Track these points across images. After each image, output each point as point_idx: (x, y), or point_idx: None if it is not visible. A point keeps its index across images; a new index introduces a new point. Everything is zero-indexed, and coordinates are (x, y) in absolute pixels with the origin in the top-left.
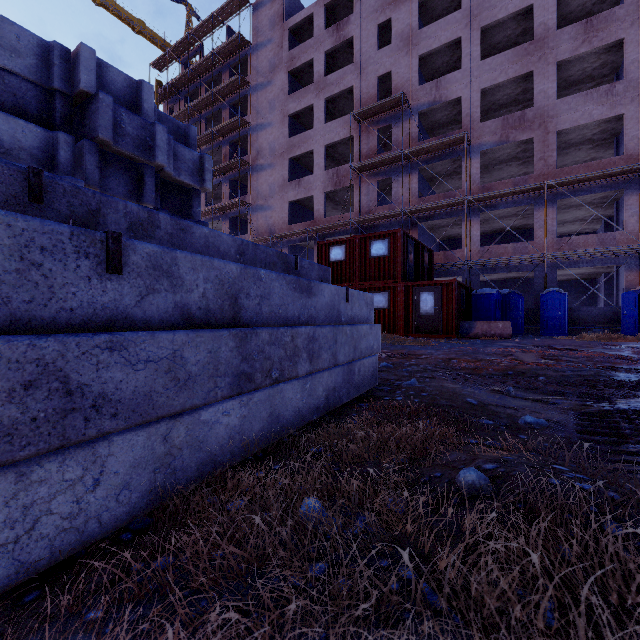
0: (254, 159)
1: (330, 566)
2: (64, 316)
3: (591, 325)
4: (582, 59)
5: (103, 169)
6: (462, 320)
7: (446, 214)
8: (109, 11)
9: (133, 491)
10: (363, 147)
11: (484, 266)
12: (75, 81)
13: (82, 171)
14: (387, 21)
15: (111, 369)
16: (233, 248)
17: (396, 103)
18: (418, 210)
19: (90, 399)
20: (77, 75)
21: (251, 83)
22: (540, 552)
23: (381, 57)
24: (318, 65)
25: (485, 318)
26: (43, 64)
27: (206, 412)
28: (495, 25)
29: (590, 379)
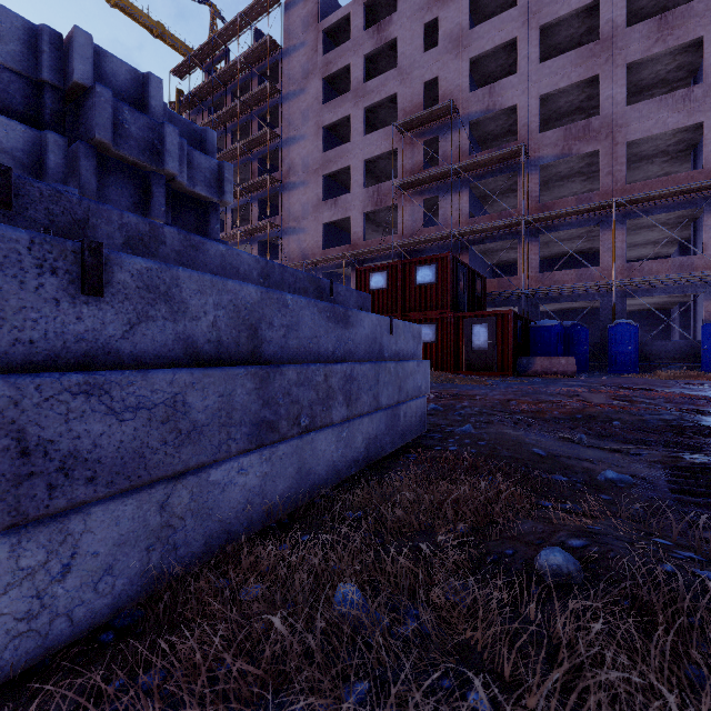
0: (285, 176)
1: (373, 694)
2: (20, 350)
3: (666, 361)
4: (655, 60)
5: (102, 177)
6: (519, 356)
7: (501, 236)
8: (125, 13)
9: (118, 576)
10: (407, 162)
11: (544, 295)
12: (68, 72)
13: (76, 179)
14: (434, 20)
15: (86, 420)
16: (255, 270)
17: (444, 112)
18: (469, 232)
19: (56, 460)
20: (70, 65)
21: (282, 91)
22: (677, 690)
23: (427, 61)
24: (357, 70)
25: (545, 353)
26: (30, 51)
27: (217, 471)
28: (556, 23)
29: (675, 425)
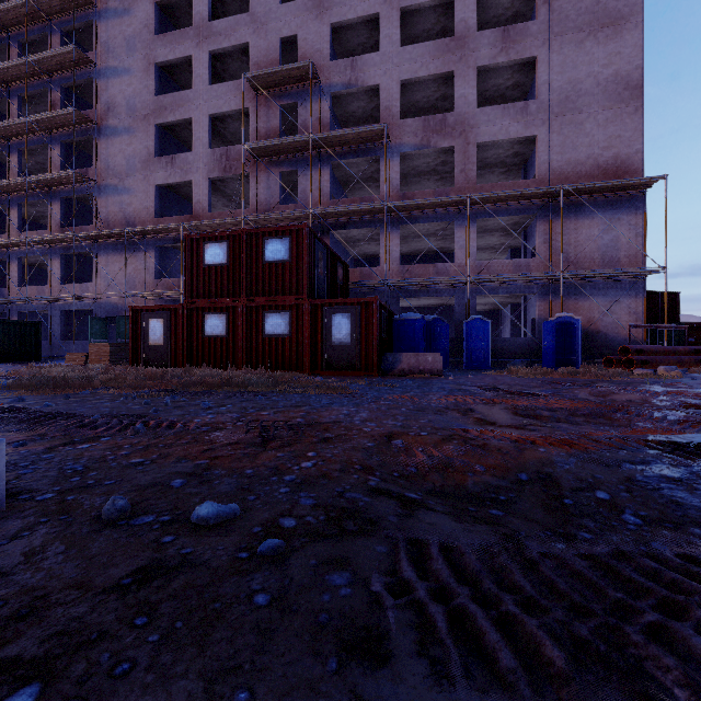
0: (102, 117)
1: None
2: None
3: (508, 357)
4: (498, 72)
5: None
6: (384, 352)
7: (363, 223)
8: None
9: None
10: (262, 125)
11: (405, 288)
12: None
13: None
14: None
15: None
16: None
17: (304, 75)
18: (330, 214)
19: None
20: None
21: (97, 5)
22: None
23: (285, 14)
24: (200, 3)
25: (409, 349)
26: None
27: None
28: (415, 12)
29: None
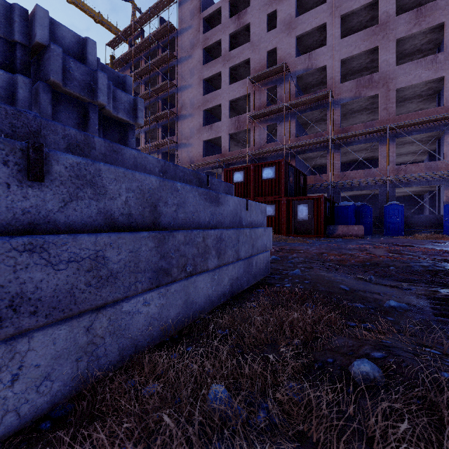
0: (179, 110)
1: None
2: None
3: (420, 228)
4: (414, 37)
5: (55, 106)
6: (328, 224)
7: (316, 149)
8: (77, 7)
9: (55, 381)
10: (256, 101)
11: (343, 186)
12: (32, 35)
13: (38, 106)
14: (274, 12)
15: (30, 270)
16: (157, 167)
17: (280, 70)
18: (296, 146)
19: (6, 299)
20: (34, 30)
21: (177, 57)
22: None
23: (269, 37)
24: (224, 43)
25: (344, 223)
26: (6, 21)
27: (127, 303)
28: (351, 14)
29: (431, 269)
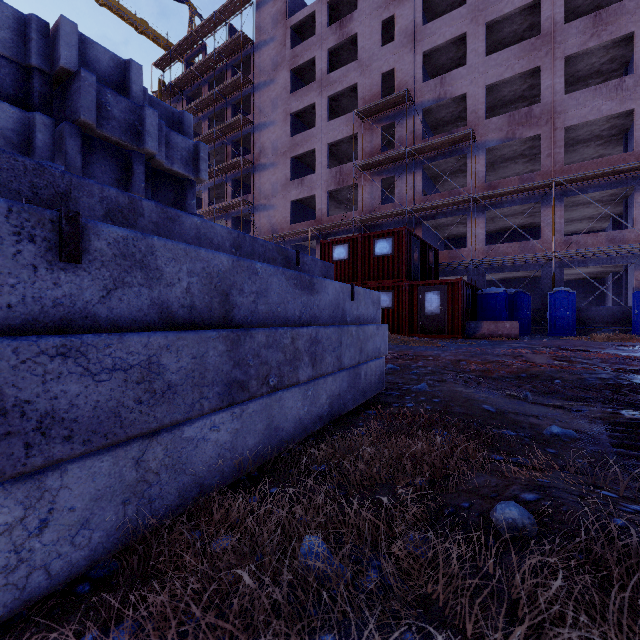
0: (257, 158)
1: None
2: None
3: (600, 325)
4: (590, 54)
5: (87, 155)
6: (468, 320)
7: (451, 212)
8: (112, 11)
9: (95, 529)
10: (366, 145)
11: (490, 265)
12: (55, 58)
13: (63, 156)
14: (391, 17)
15: (63, 381)
16: (228, 241)
17: (400, 100)
18: (422, 208)
19: (33, 419)
20: (57, 51)
21: (254, 82)
22: None
23: (385, 54)
24: (321, 63)
25: (491, 318)
26: (19, 39)
27: (190, 428)
28: (501, 20)
29: (612, 383)
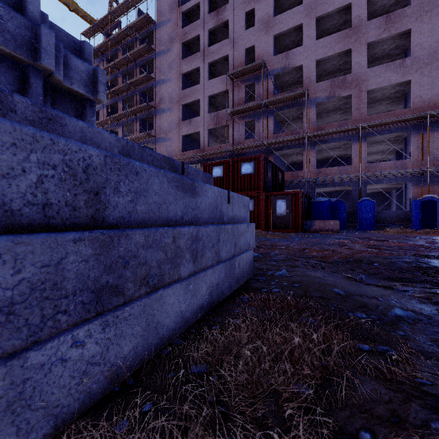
0: (158, 104)
1: None
2: None
3: (390, 223)
4: (383, 42)
5: None
6: (305, 219)
7: (293, 146)
8: None
9: None
10: (235, 98)
11: (318, 182)
12: None
13: None
14: (252, 10)
15: None
16: (116, 147)
17: (258, 67)
18: (273, 143)
19: None
20: None
21: (155, 50)
22: None
23: (248, 35)
24: (203, 39)
25: (320, 218)
26: None
27: (39, 351)
28: (326, 16)
29: (419, 266)
